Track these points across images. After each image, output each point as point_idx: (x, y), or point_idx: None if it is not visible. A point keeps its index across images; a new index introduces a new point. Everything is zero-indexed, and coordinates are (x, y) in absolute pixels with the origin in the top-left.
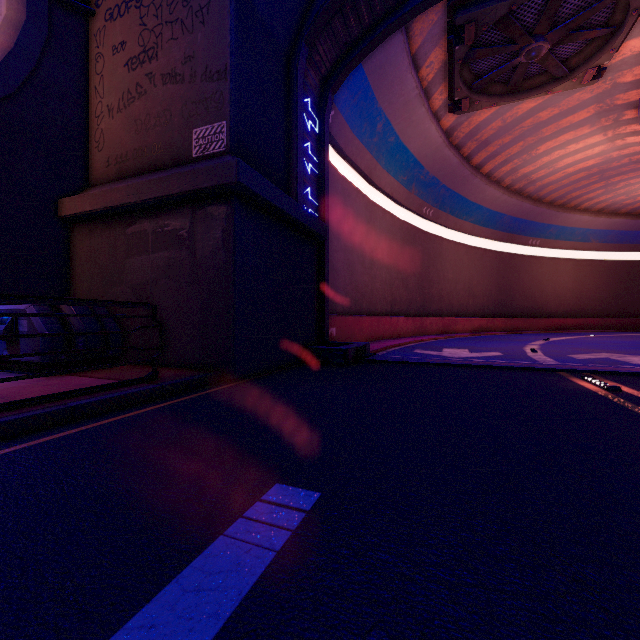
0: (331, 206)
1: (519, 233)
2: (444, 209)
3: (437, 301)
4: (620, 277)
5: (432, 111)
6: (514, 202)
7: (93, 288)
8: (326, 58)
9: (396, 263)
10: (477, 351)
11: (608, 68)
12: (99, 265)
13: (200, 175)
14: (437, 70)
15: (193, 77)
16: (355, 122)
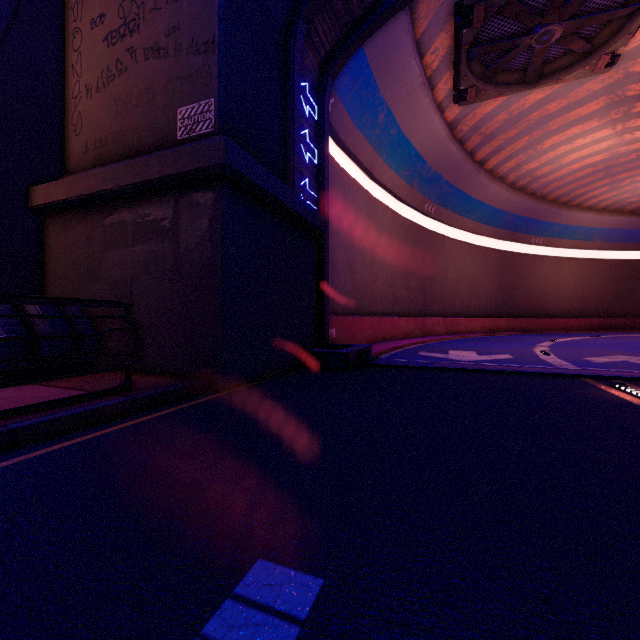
0: (330, 200)
1: (522, 231)
2: (446, 206)
3: (439, 301)
4: (623, 276)
5: (436, 102)
6: (517, 199)
7: (68, 285)
8: (325, 39)
9: (397, 261)
10: (485, 353)
11: (621, 56)
12: (75, 260)
13: (183, 157)
14: (442, 57)
15: (178, 50)
16: (356, 112)
